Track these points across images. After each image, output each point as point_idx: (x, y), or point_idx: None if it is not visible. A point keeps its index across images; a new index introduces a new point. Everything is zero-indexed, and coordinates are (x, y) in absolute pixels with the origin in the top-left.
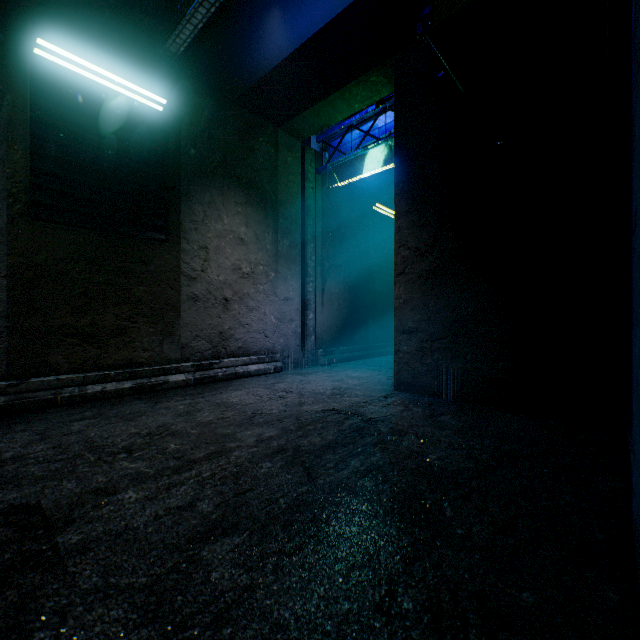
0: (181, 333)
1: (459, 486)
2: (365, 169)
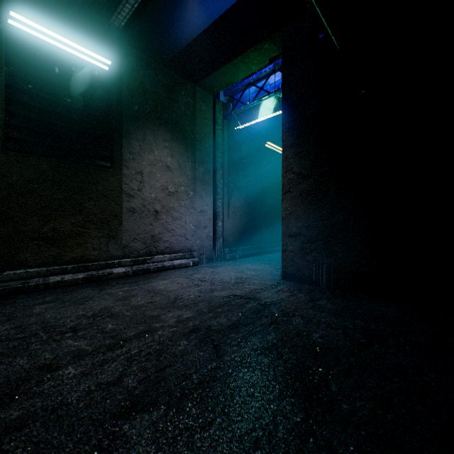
0: (122, 236)
1: (340, 362)
2: (260, 115)
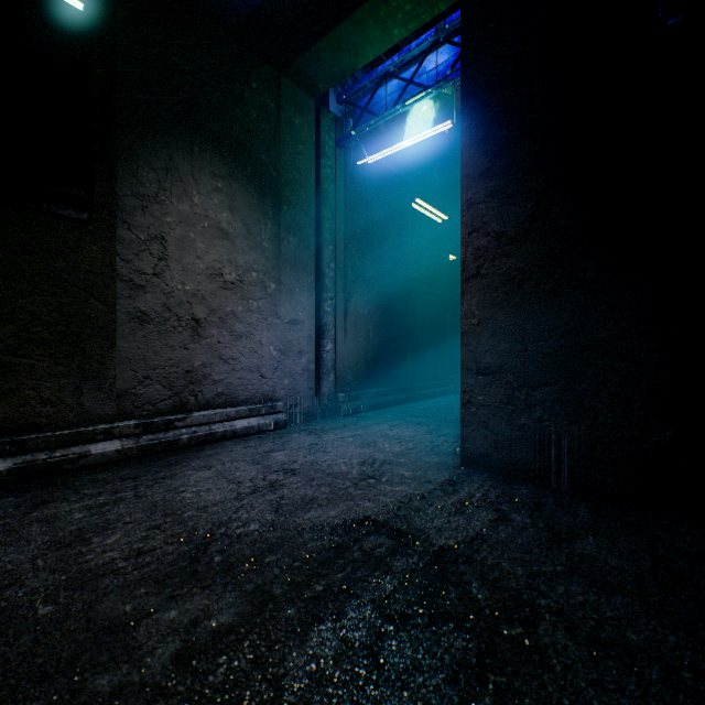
0: (116, 373)
1: None
2: (406, 135)
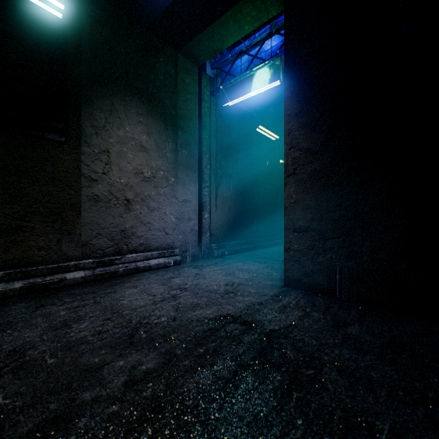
0: (81, 231)
1: None
2: (253, 89)
